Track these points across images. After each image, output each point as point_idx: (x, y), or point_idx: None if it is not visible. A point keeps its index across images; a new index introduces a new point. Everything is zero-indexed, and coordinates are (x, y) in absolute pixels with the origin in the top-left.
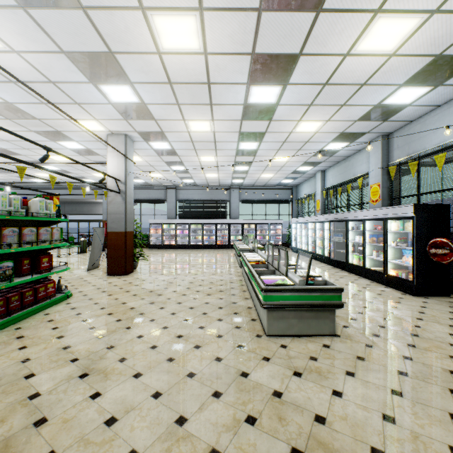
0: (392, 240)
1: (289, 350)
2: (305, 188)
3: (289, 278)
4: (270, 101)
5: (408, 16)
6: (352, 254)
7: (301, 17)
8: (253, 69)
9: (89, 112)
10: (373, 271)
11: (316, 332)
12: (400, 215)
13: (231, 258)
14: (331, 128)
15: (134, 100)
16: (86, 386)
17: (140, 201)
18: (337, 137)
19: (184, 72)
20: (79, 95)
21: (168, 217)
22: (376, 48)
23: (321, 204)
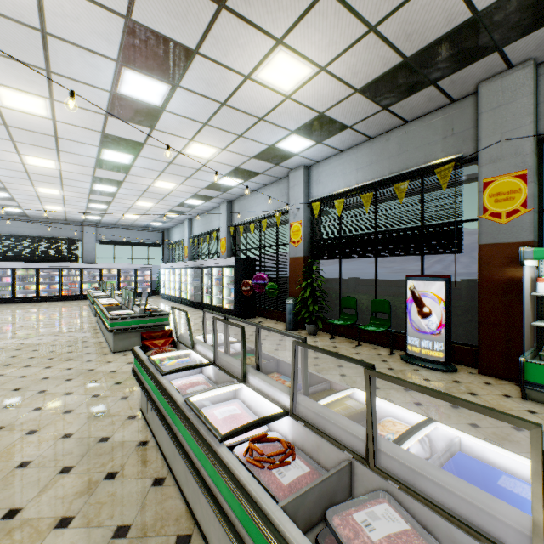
0: (227, 282)
1: (128, 356)
2: (176, 233)
3: (134, 311)
4: (125, 162)
5: (211, 147)
6: (206, 295)
7: (141, 127)
8: (105, 140)
9: None
10: (217, 307)
11: None
12: (229, 264)
13: (84, 309)
14: (186, 189)
15: None
16: None
17: None
18: (193, 196)
19: (26, 123)
20: None
21: None
22: (199, 155)
23: (189, 251)
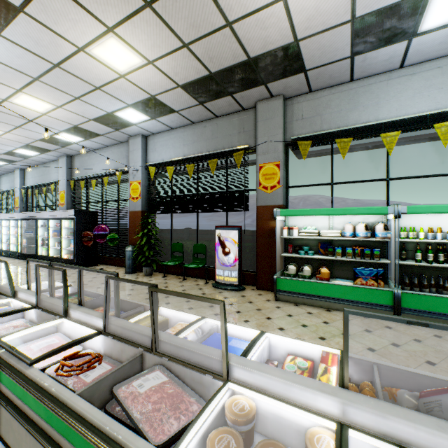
0: (67, 233)
1: None
2: (4, 182)
3: None
4: None
5: (44, 102)
6: (42, 247)
7: None
8: None
9: None
10: (54, 258)
11: None
12: (68, 216)
13: None
14: (15, 138)
15: None
16: None
17: None
18: (25, 146)
19: None
20: None
21: None
22: (30, 107)
23: (21, 202)
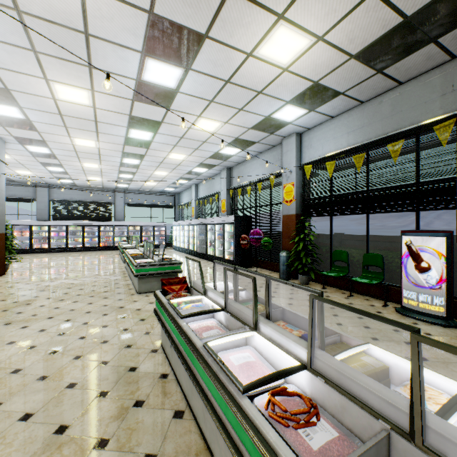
0: (228, 237)
1: (150, 297)
2: (185, 196)
3: (154, 260)
4: (146, 139)
5: (215, 121)
6: (210, 248)
7: (159, 108)
8: (131, 121)
9: None
10: (219, 257)
11: None
12: (229, 221)
13: (116, 257)
14: (193, 159)
15: (18, 116)
16: (14, 326)
17: None
18: (199, 165)
19: (75, 112)
20: None
21: (39, 218)
22: (205, 129)
23: (195, 211)
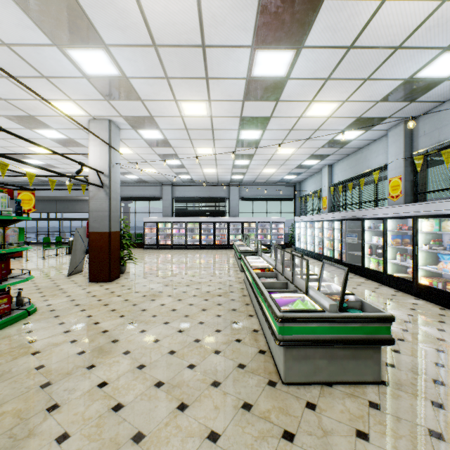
0: (423, 242)
1: (320, 415)
2: (309, 185)
3: (310, 297)
4: (279, 73)
5: None
6: (368, 257)
7: None
8: (260, 22)
9: (62, 89)
10: (397, 278)
11: (353, 378)
12: (436, 212)
13: (231, 260)
14: (347, 111)
15: (113, 73)
16: None
17: (134, 198)
18: (352, 124)
19: (171, 28)
20: (44, 64)
21: (164, 215)
22: None
23: (328, 202)
